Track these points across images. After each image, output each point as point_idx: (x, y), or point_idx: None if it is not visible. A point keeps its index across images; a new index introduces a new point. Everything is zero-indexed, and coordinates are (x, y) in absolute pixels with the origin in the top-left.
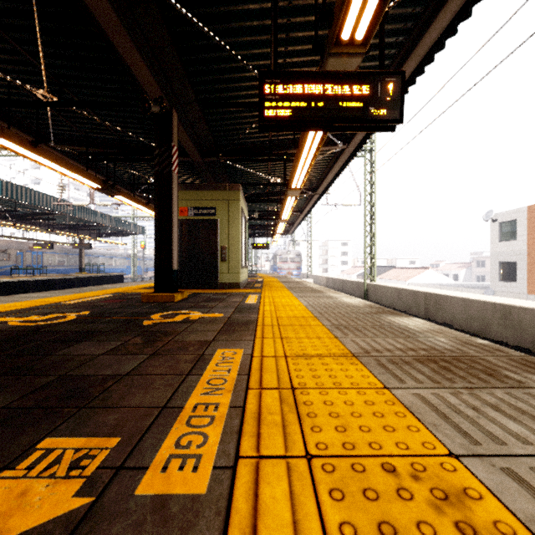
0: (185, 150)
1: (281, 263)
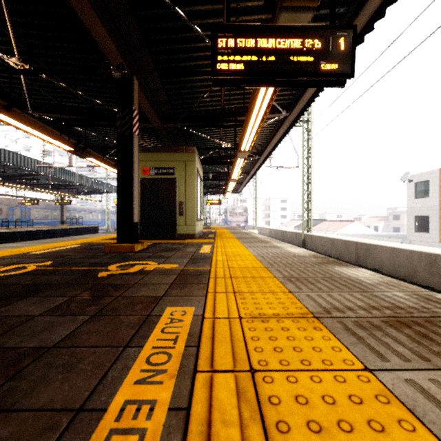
0: (147, 116)
1: (231, 217)
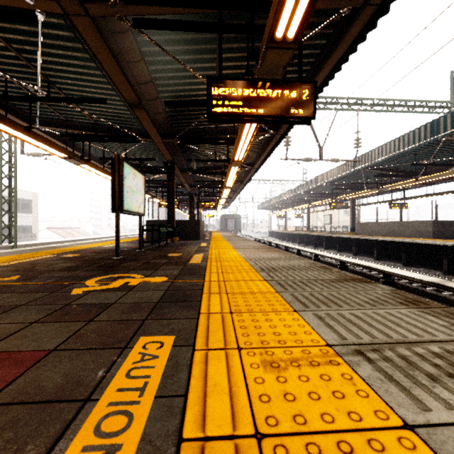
0: None
1: None
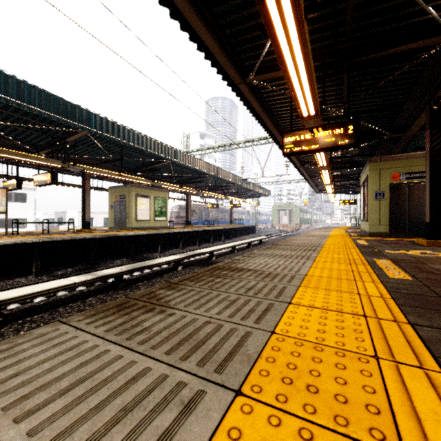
0: (410, 128)
1: None
